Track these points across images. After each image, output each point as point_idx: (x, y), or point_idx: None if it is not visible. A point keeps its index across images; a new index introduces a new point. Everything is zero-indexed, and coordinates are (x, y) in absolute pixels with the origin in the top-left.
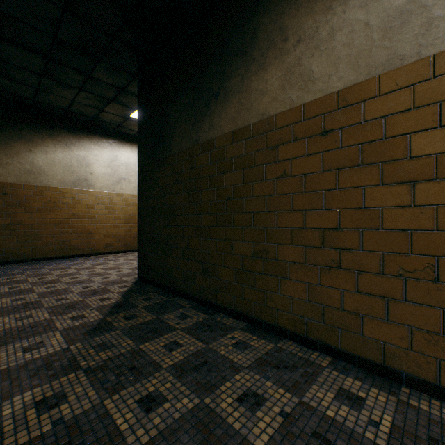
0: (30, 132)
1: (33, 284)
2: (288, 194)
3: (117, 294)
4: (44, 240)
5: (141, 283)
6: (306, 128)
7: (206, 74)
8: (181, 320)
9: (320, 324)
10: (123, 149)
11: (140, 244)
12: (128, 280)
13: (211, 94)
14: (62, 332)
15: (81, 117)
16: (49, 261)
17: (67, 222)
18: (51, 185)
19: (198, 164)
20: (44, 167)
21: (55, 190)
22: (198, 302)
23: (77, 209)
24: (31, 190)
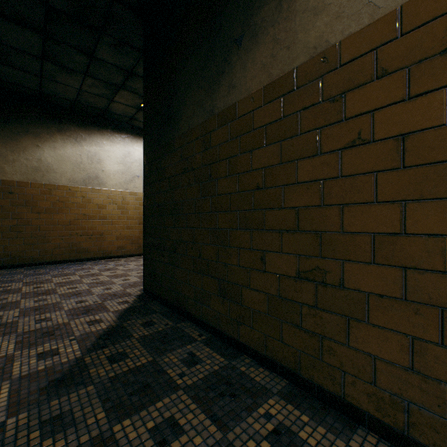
0: (37, 126)
1: (24, 296)
2: (367, 173)
3: (112, 314)
4: (53, 243)
5: (146, 297)
6: (407, 49)
7: (224, 14)
8: (186, 367)
9: (444, 421)
10: (136, 144)
11: (146, 249)
12: (132, 293)
13: (232, 41)
14: (13, 384)
15: (91, 110)
16: (57, 265)
17: (76, 223)
18: (59, 183)
19: (213, 143)
20: (53, 164)
21: (65, 188)
22: (213, 333)
23: (87, 209)
24: (39, 189)
